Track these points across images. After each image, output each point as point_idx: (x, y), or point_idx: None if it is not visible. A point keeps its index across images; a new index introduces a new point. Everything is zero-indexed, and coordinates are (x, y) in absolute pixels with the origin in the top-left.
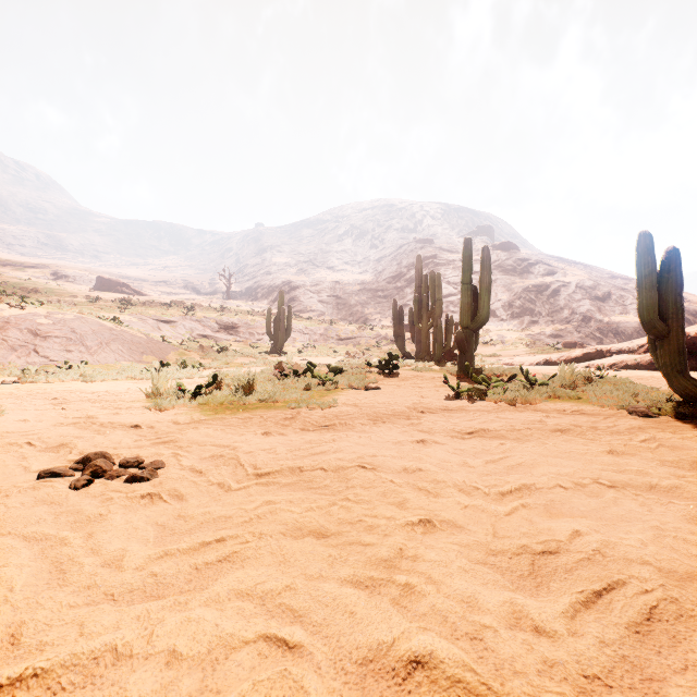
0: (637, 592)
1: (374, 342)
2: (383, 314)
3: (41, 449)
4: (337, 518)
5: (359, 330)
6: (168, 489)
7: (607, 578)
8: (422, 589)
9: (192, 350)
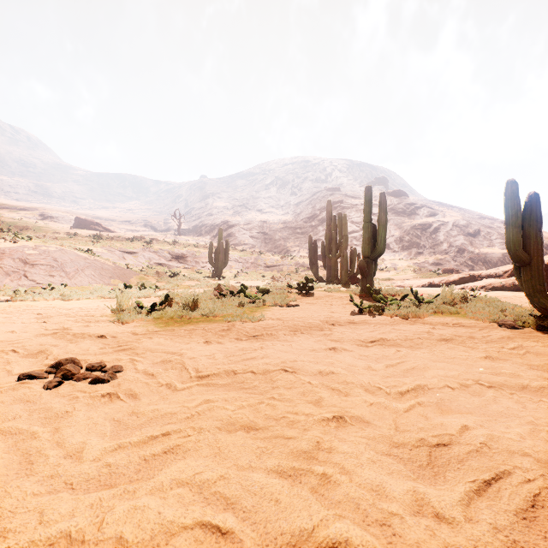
0: (521, 482)
1: (293, 269)
2: (301, 246)
3: (24, 355)
4: (264, 415)
5: (282, 259)
6: (124, 389)
7: (494, 468)
8: (336, 479)
9: (150, 275)
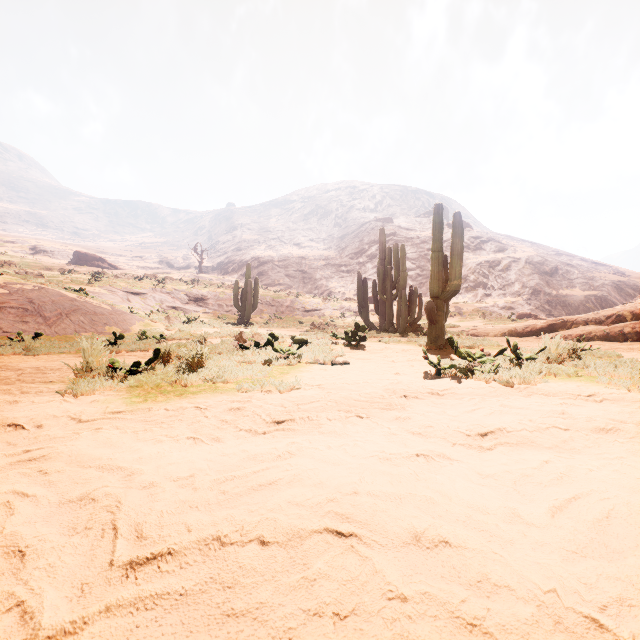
0: None
1: (338, 314)
2: (346, 287)
3: None
4: None
5: (324, 302)
6: None
7: None
8: None
9: (158, 321)
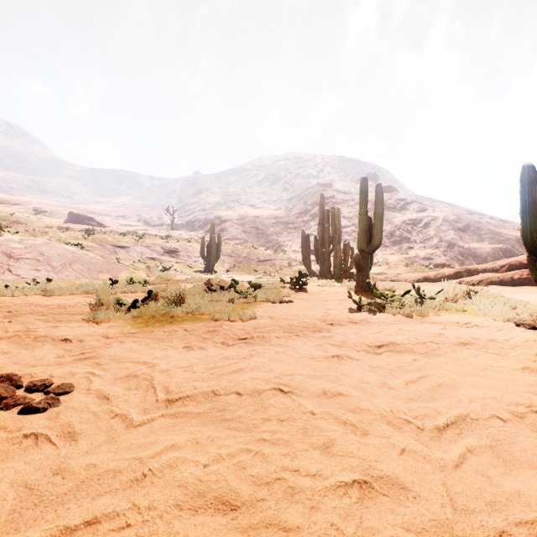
0: None
1: (286, 263)
2: (293, 241)
3: None
4: (250, 474)
5: (275, 254)
6: (61, 424)
7: None
8: None
9: (140, 269)
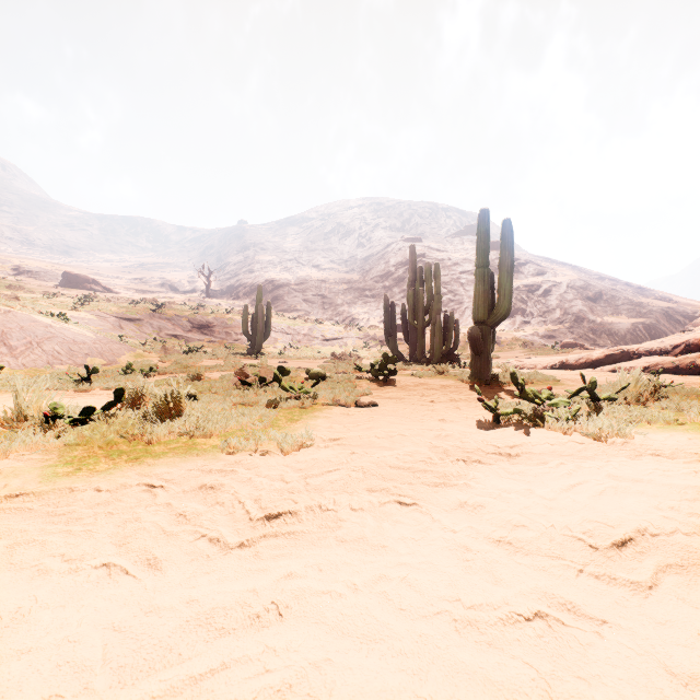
0: None
1: (361, 343)
2: (371, 314)
3: None
4: None
5: (346, 330)
6: None
7: None
8: None
9: (152, 351)
